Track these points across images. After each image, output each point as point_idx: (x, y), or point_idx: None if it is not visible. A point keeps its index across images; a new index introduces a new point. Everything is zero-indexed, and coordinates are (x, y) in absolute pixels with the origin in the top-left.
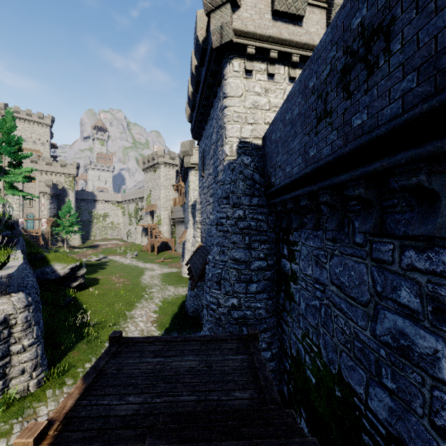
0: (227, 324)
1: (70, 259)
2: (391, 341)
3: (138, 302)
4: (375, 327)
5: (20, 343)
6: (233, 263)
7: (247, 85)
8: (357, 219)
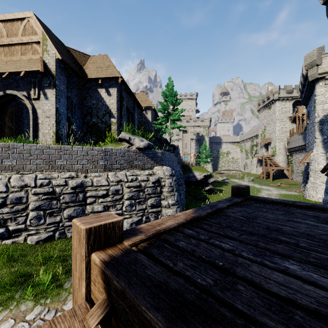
0: None
1: (204, 170)
2: None
3: None
4: None
5: (167, 200)
6: None
7: None
8: None
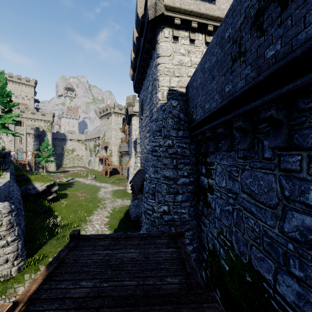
0: (160, 225)
1: (46, 179)
2: (299, 236)
3: (95, 210)
4: (283, 226)
5: (5, 239)
6: (164, 180)
7: (174, 47)
8: (266, 138)
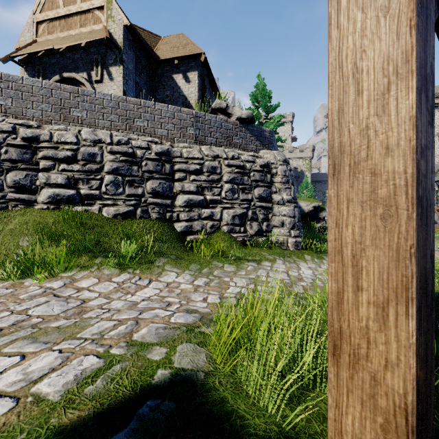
0: None
1: (313, 200)
2: None
3: None
4: None
5: (280, 195)
6: None
7: None
8: None
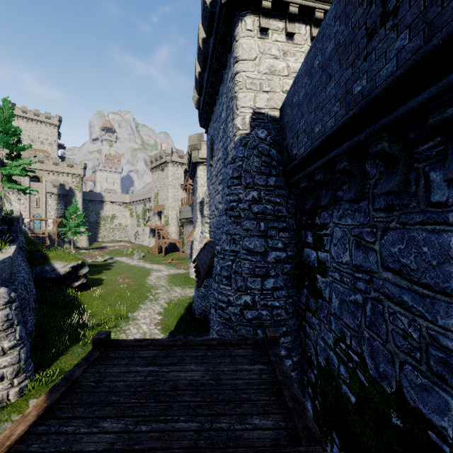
0: (239, 326)
1: (72, 257)
2: None
3: (142, 303)
4: None
5: None
6: (245, 254)
7: (261, 46)
8: (434, 167)
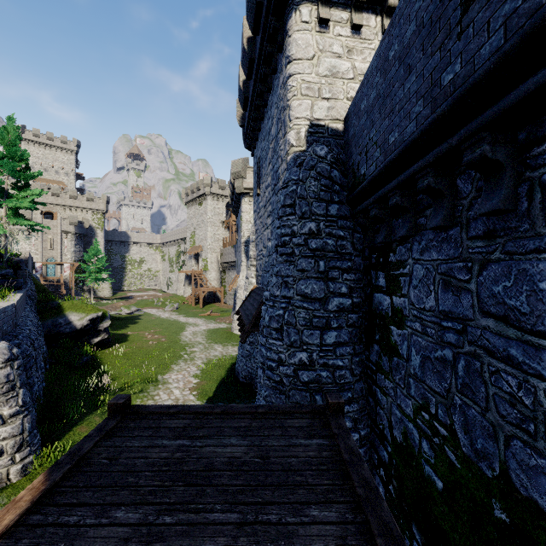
0: (292, 390)
1: (90, 308)
2: None
3: (174, 363)
4: None
5: None
6: (301, 301)
7: (321, 42)
8: None
